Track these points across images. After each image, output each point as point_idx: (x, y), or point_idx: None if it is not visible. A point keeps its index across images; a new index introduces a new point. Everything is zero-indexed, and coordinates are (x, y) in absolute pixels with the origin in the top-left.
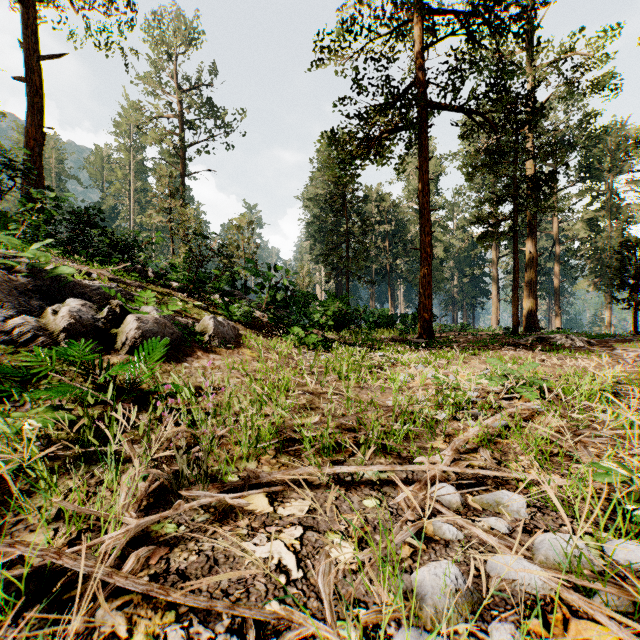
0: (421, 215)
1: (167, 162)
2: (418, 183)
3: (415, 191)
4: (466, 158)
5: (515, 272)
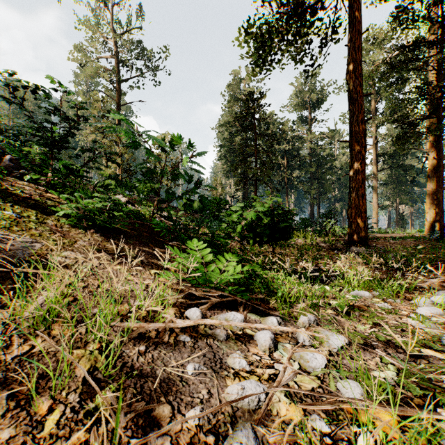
0: (352, 101)
1: (106, 94)
2: (348, 65)
3: (306, 120)
4: (368, 72)
5: (439, 173)
